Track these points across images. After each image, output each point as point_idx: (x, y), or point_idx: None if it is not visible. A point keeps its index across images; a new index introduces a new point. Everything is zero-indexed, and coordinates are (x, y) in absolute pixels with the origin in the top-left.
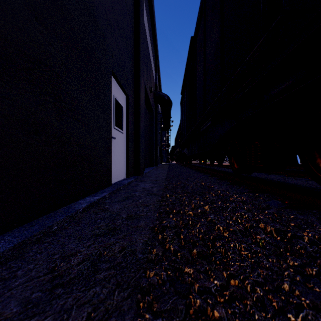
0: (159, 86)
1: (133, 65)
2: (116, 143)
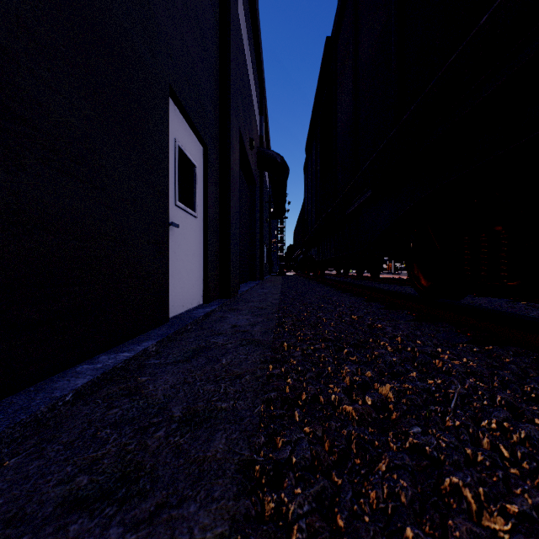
0: (267, 141)
1: (218, 91)
2: (181, 235)
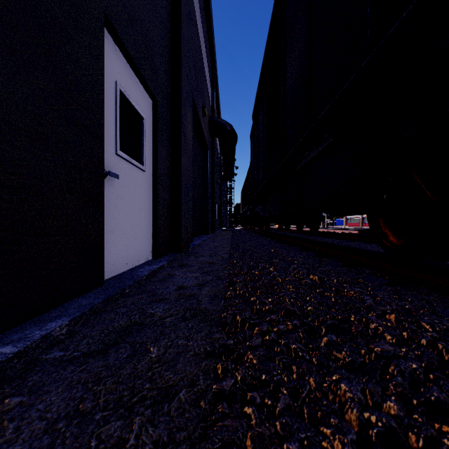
0: (218, 113)
1: (169, 49)
2: (125, 188)
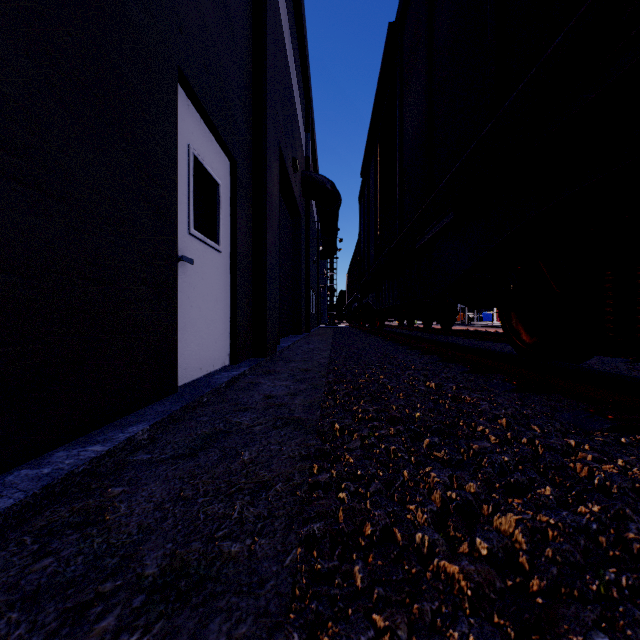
0: (314, 165)
1: (250, 91)
2: (198, 275)
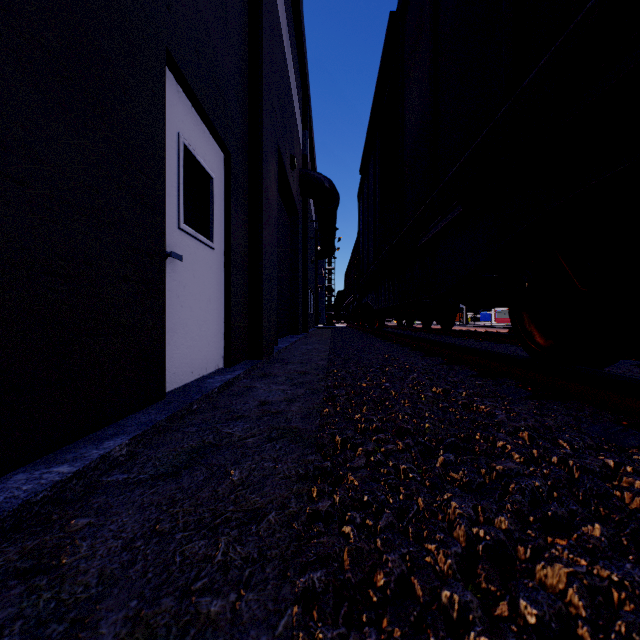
0: (312, 163)
1: (245, 82)
2: (189, 272)
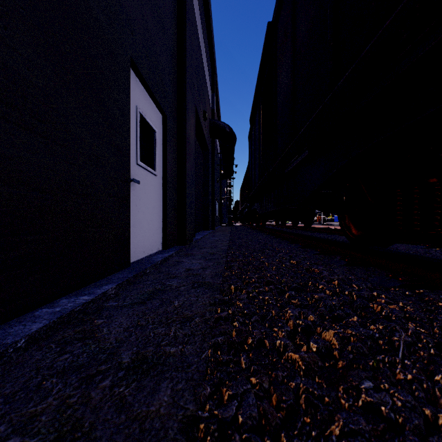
0: (218, 114)
1: (175, 68)
2: (142, 191)
